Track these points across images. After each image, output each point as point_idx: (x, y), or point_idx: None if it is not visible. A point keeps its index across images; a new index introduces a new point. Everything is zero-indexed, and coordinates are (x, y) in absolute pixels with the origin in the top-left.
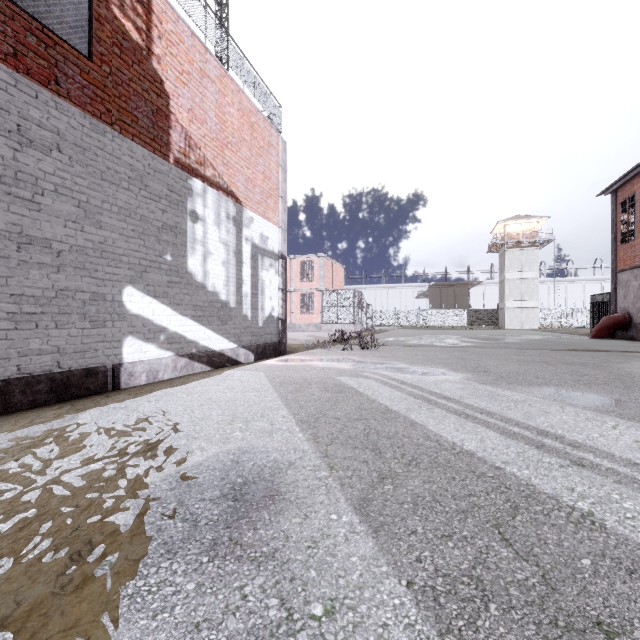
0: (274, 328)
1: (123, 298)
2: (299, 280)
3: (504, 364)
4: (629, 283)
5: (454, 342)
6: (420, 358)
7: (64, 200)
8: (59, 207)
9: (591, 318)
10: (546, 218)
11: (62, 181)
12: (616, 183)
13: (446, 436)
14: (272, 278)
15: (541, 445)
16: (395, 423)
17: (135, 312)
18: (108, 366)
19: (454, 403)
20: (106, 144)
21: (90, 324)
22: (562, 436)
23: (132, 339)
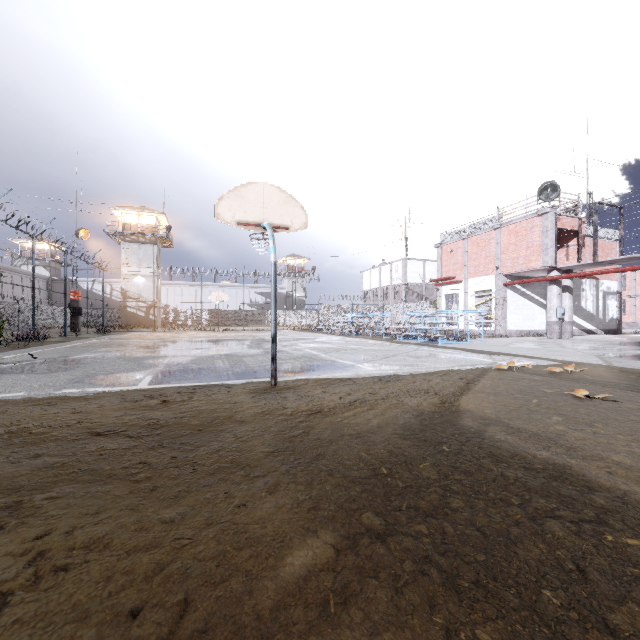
0: (613, 323)
1: None
2: None
3: None
4: None
5: None
6: None
7: None
8: None
9: None
10: None
11: None
12: None
13: None
14: (612, 303)
15: None
16: None
17: None
18: None
19: None
20: None
21: None
22: None
23: None
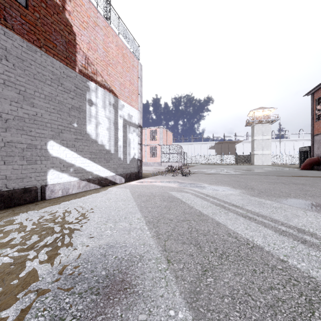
0: (135, 164)
1: (47, 147)
2: (149, 140)
3: (260, 184)
4: (320, 141)
5: (230, 172)
6: (214, 180)
7: (10, 89)
8: (6, 93)
9: (299, 159)
10: (275, 108)
11: (8, 78)
12: (314, 89)
13: (241, 233)
14: (134, 138)
15: (304, 240)
16: (207, 223)
17: (55, 155)
18: (38, 186)
19: (239, 209)
20: (37, 58)
21: (26, 162)
22: (314, 233)
23: (53, 171)
